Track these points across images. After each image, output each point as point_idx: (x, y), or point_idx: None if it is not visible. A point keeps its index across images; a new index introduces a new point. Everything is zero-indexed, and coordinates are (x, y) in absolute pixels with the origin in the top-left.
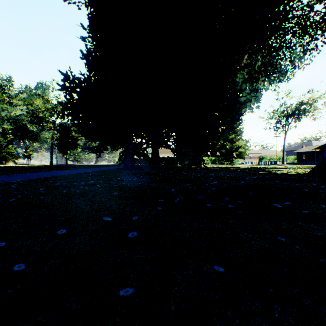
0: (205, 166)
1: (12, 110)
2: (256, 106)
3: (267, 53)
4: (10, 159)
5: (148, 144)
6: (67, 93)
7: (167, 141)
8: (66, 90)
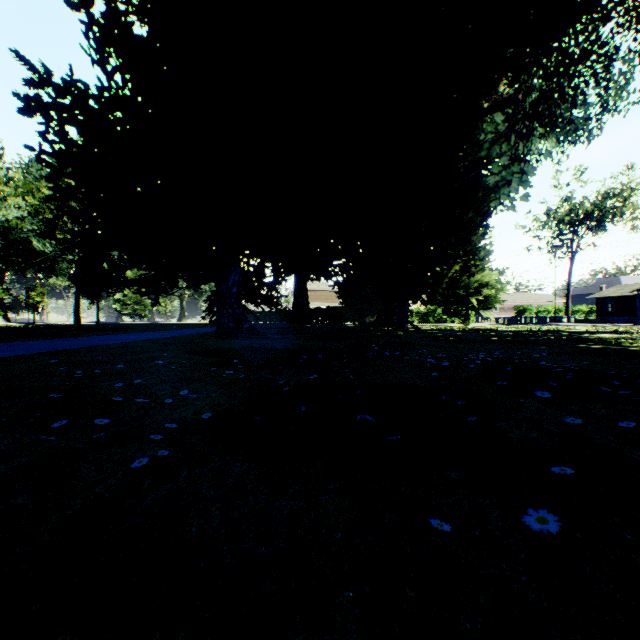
0: (416, 328)
1: None
2: (522, 196)
3: (557, 68)
4: None
5: (280, 273)
6: (49, 125)
7: (327, 266)
8: (45, 117)
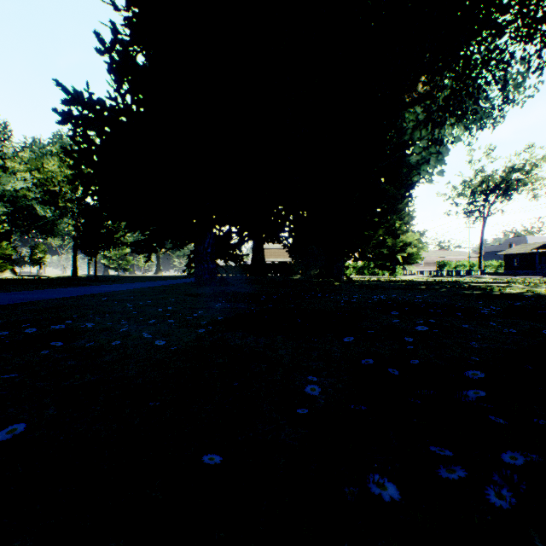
0: (350, 279)
1: (9, 181)
2: (438, 172)
3: (463, 72)
4: (5, 266)
5: (243, 237)
6: (77, 131)
7: (279, 231)
8: (74, 125)
